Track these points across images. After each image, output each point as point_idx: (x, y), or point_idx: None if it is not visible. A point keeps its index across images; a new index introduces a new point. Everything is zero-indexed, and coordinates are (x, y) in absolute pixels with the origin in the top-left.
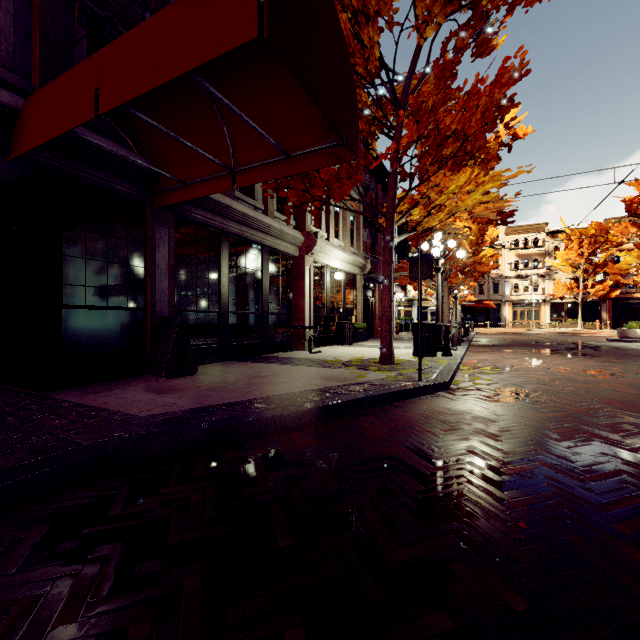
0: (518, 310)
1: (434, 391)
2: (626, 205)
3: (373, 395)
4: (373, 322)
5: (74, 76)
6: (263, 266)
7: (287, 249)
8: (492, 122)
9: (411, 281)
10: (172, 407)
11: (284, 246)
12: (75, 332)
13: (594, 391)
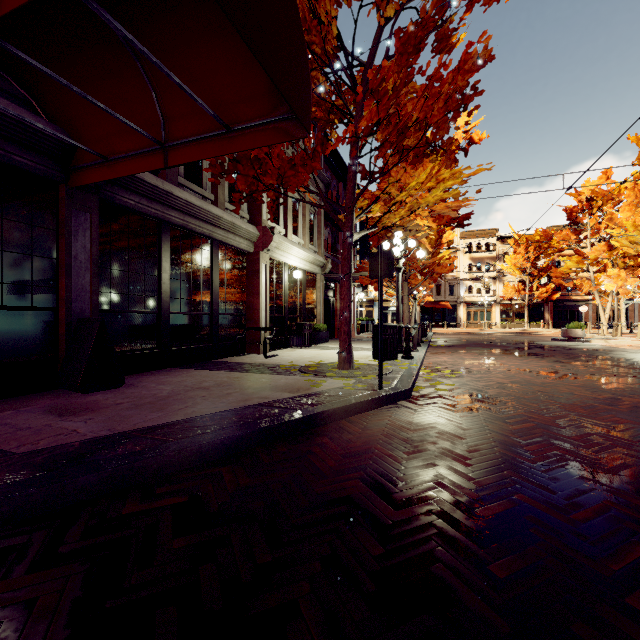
0: (472, 311)
1: (395, 400)
2: (567, 214)
3: (328, 410)
4: (334, 323)
5: None
6: (212, 262)
7: (240, 244)
8: (455, 111)
9: (372, 281)
10: (69, 436)
11: (237, 241)
12: None
13: (554, 395)
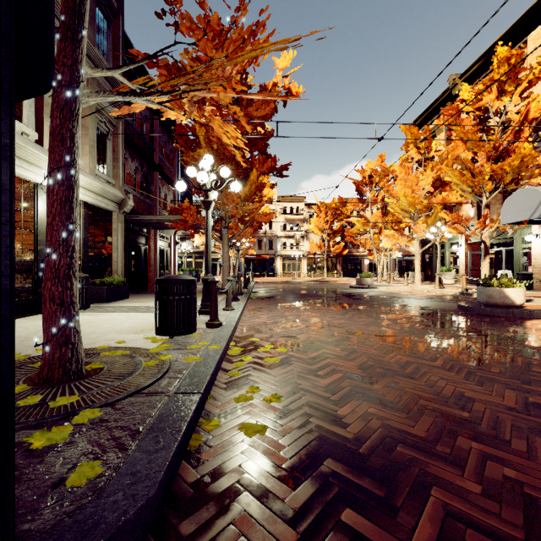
0: (286, 263)
1: None
2: (356, 185)
3: None
4: (147, 274)
5: None
6: None
7: None
8: None
9: (186, 226)
10: None
11: None
12: None
13: (451, 411)
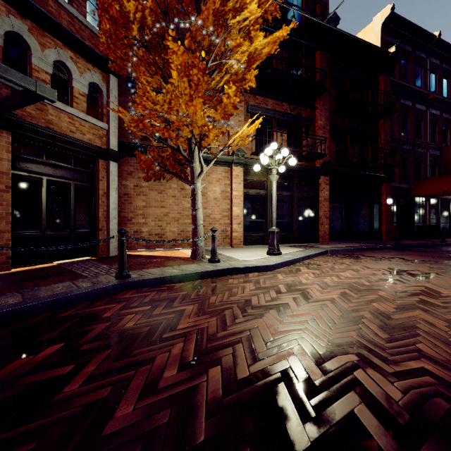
0: None
1: None
2: None
3: None
4: None
5: (436, 185)
6: (450, 206)
7: None
8: None
9: None
10: None
11: None
12: (415, 228)
13: None
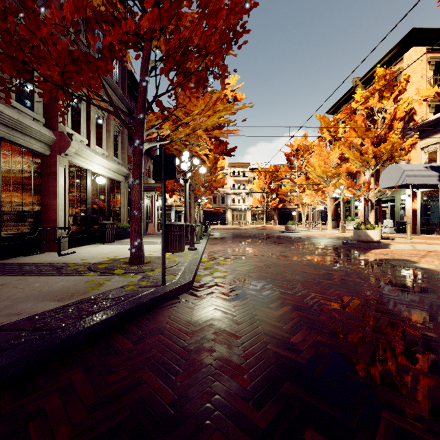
0: (235, 214)
1: (177, 294)
2: (286, 157)
3: (93, 324)
4: None
5: None
6: None
7: (31, 145)
8: (228, 43)
9: (167, 190)
10: None
11: (26, 141)
12: None
13: (294, 274)
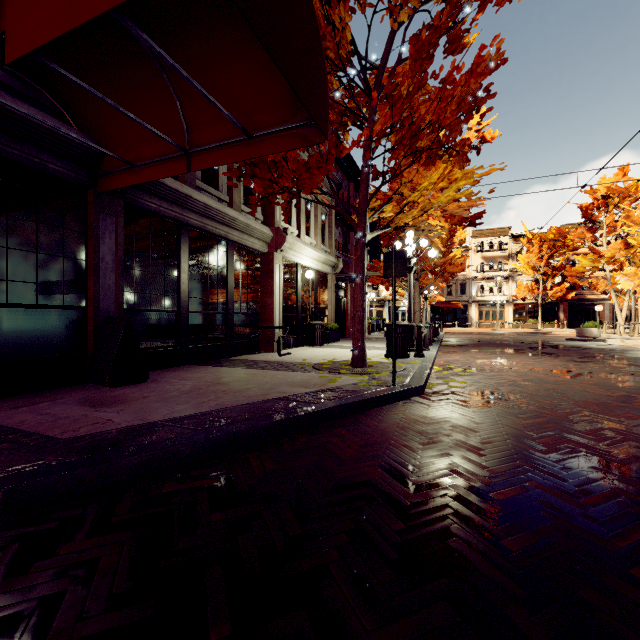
0: (484, 310)
1: (409, 396)
2: (582, 211)
3: (344, 403)
4: (345, 322)
5: None
6: (228, 262)
7: (255, 245)
8: (468, 113)
9: (383, 281)
10: (106, 425)
11: (251, 242)
12: None
13: (567, 393)
